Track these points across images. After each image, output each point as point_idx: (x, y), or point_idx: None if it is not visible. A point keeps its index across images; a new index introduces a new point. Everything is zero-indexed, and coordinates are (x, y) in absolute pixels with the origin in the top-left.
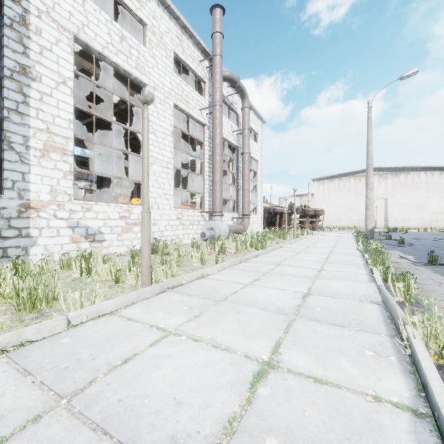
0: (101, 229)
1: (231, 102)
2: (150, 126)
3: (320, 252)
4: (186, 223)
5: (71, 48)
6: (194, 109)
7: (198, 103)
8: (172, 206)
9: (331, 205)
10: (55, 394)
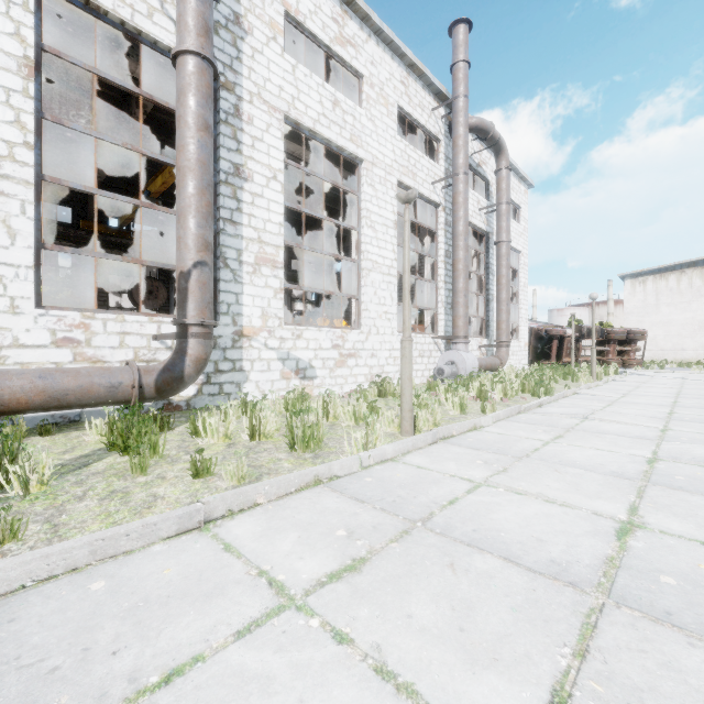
0: (312, 362)
1: (477, 163)
2: (368, 218)
3: (652, 404)
4: (414, 354)
5: (281, 132)
6: (424, 184)
7: (429, 174)
8: (395, 329)
9: (662, 322)
10: (405, 518)
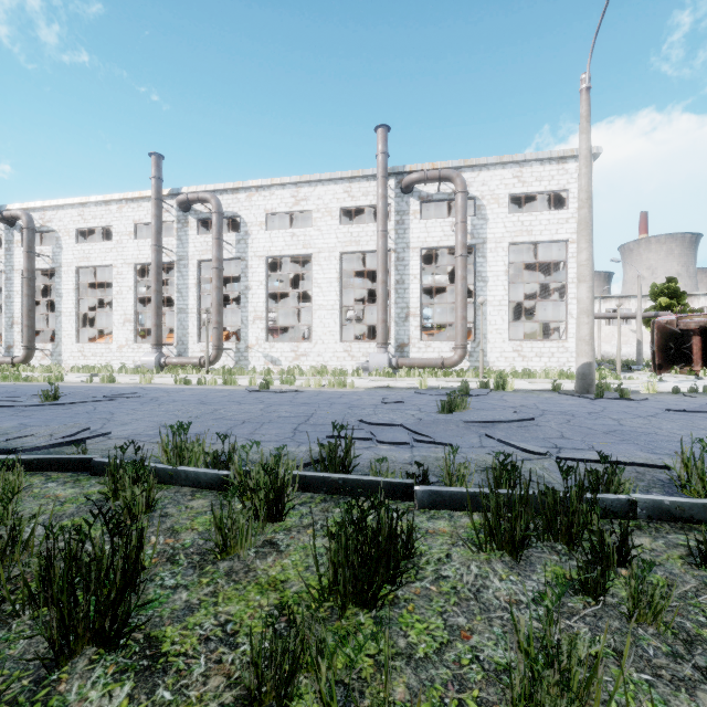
0: (280, 358)
1: (451, 192)
2: (316, 283)
3: None
4: (357, 354)
5: (264, 264)
6: (369, 243)
7: (375, 234)
8: (338, 340)
9: None
10: None
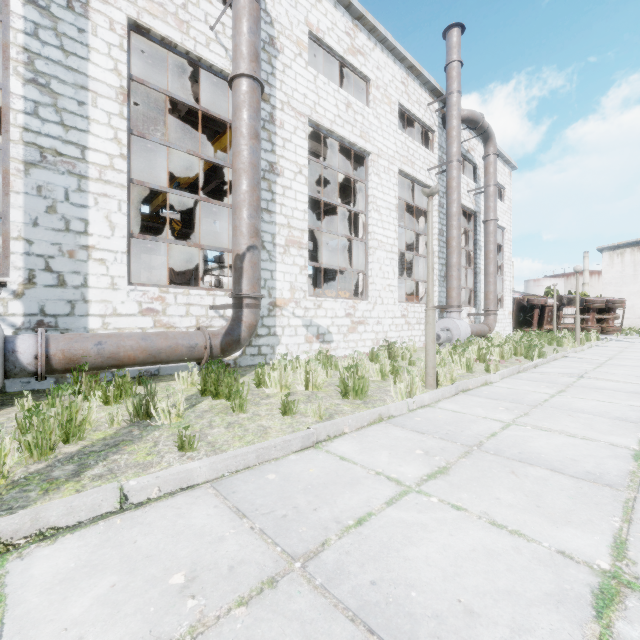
0: (329, 328)
1: (466, 149)
2: (374, 203)
3: (639, 366)
4: (412, 321)
5: (305, 133)
6: (421, 171)
7: (425, 162)
8: (396, 300)
9: (639, 291)
10: (462, 444)
